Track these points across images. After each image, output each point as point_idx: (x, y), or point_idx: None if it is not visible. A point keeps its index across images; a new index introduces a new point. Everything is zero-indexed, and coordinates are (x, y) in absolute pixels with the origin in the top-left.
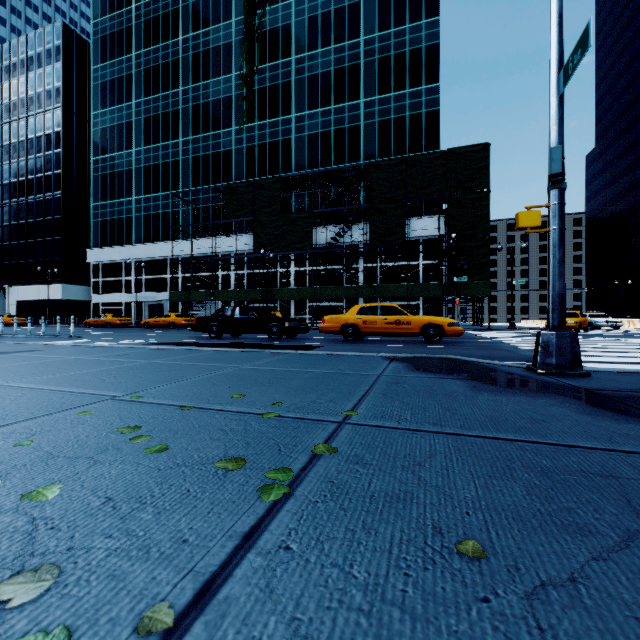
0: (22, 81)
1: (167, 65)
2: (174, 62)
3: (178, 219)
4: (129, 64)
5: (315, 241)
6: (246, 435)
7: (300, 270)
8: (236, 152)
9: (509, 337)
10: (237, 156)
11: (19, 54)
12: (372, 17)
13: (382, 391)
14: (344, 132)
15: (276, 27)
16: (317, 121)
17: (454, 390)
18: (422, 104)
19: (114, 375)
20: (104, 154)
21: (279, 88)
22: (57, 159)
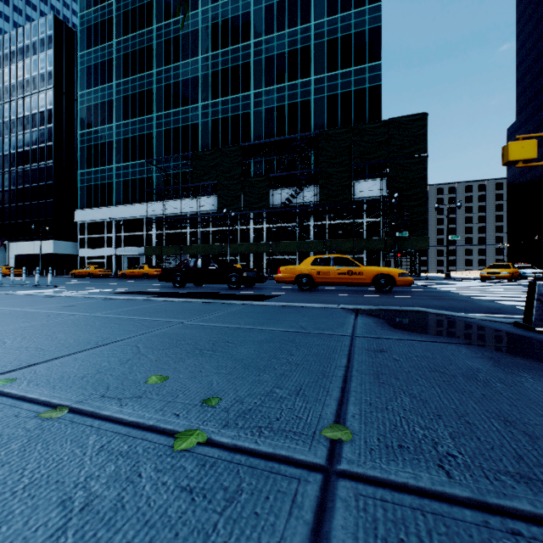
0: (20, 66)
1: (143, 50)
2: (149, 47)
3: (152, 184)
4: (110, 50)
5: (271, 202)
6: (104, 540)
7: (258, 227)
8: (202, 125)
9: (452, 287)
10: (203, 128)
11: (17, 43)
12: (321, 4)
13: (369, 368)
14: (297, 106)
15: (237, 15)
16: (273, 96)
17: (471, 366)
18: (366, 80)
19: (25, 335)
20: (89, 128)
21: (240, 68)
22: (49, 133)
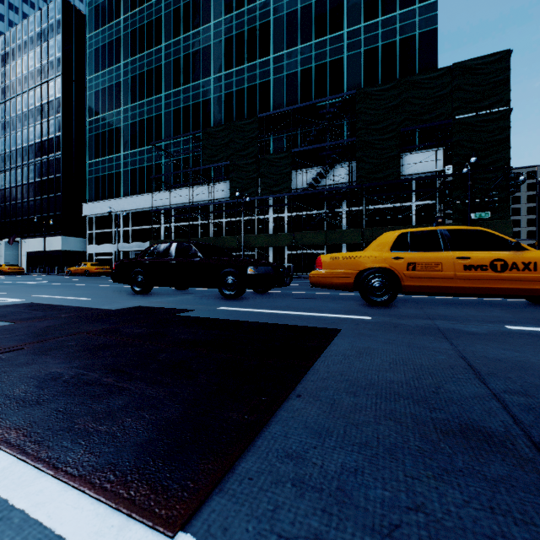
0: (31, 56)
1: (151, 24)
2: (157, 20)
3: (161, 171)
4: (118, 28)
5: (294, 185)
6: None
7: (278, 216)
8: (214, 100)
9: None
10: (215, 104)
11: (29, 32)
12: None
13: None
14: (325, 67)
15: None
16: (296, 59)
17: None
18: (415, 25)
19: None
20: (97, 115)
21: (257, 30)
22: (58, 123)
